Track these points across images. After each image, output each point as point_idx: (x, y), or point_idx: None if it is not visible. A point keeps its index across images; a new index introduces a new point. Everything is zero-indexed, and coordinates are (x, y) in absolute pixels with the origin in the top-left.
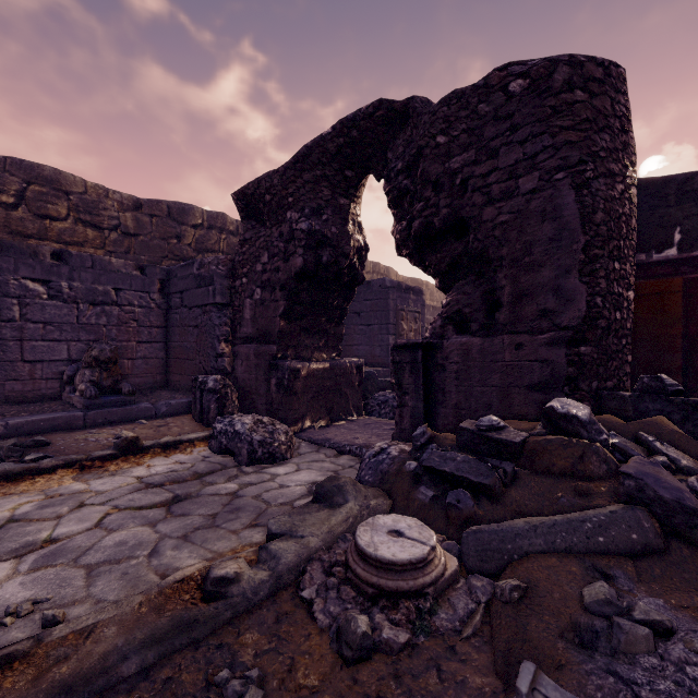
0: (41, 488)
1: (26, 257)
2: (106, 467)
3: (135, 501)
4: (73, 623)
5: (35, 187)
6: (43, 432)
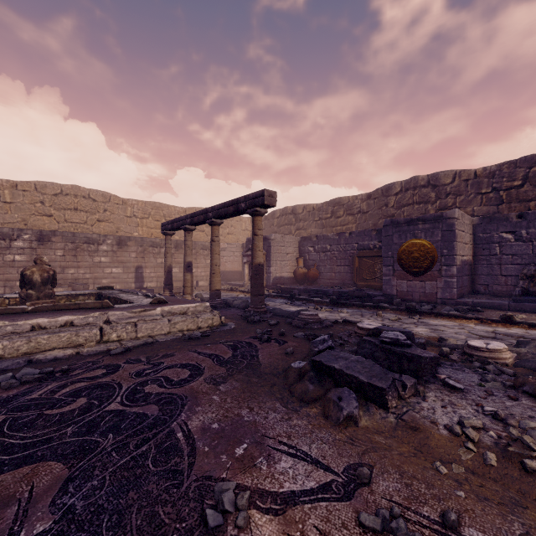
0: (461, 322)
1: (502, 221)
2: (491, 324)
3: (478, 333)
4: (415, 333)
5: (533, 168)
6: (487, 308)
